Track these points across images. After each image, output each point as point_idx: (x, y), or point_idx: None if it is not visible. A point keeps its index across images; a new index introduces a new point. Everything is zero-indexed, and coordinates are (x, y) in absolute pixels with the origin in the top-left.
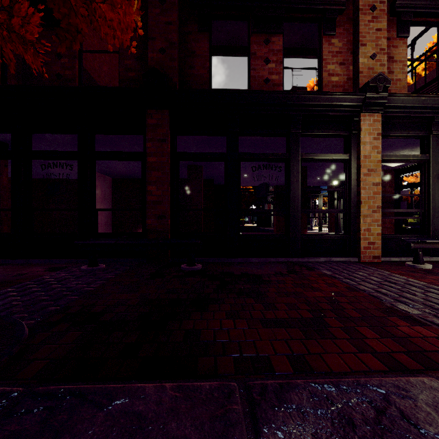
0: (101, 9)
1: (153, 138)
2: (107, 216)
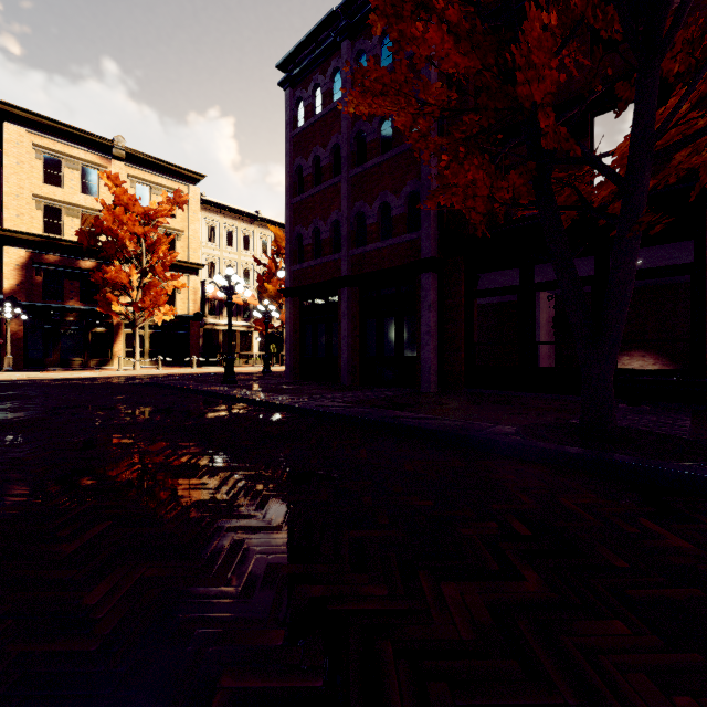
0: None
1: None
2: (550, 349)
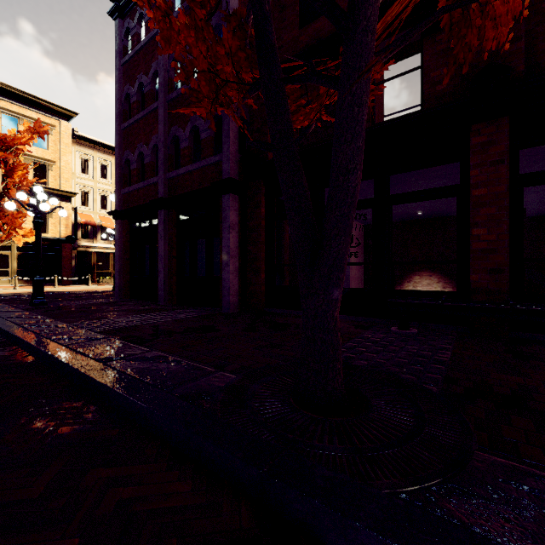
0: (492, 10)
1: (482, 163)
2: (359, 269)
